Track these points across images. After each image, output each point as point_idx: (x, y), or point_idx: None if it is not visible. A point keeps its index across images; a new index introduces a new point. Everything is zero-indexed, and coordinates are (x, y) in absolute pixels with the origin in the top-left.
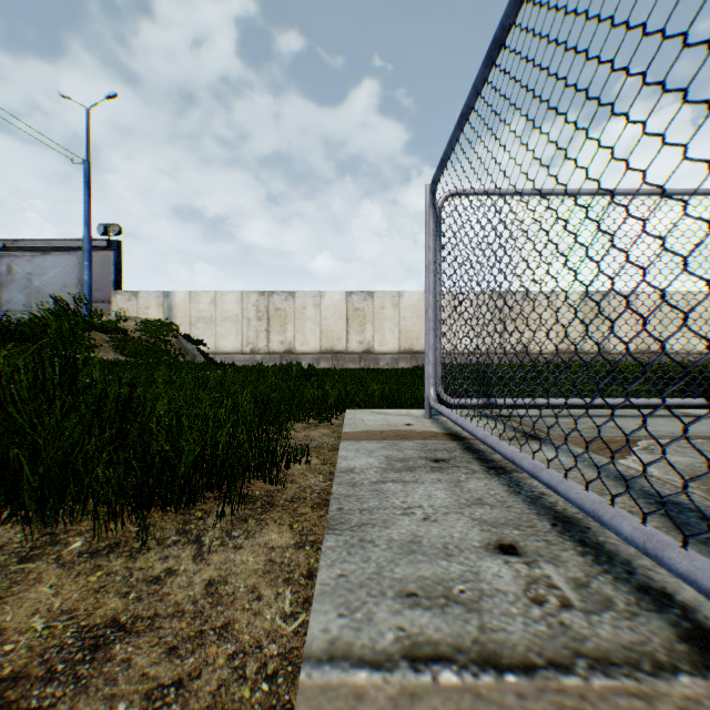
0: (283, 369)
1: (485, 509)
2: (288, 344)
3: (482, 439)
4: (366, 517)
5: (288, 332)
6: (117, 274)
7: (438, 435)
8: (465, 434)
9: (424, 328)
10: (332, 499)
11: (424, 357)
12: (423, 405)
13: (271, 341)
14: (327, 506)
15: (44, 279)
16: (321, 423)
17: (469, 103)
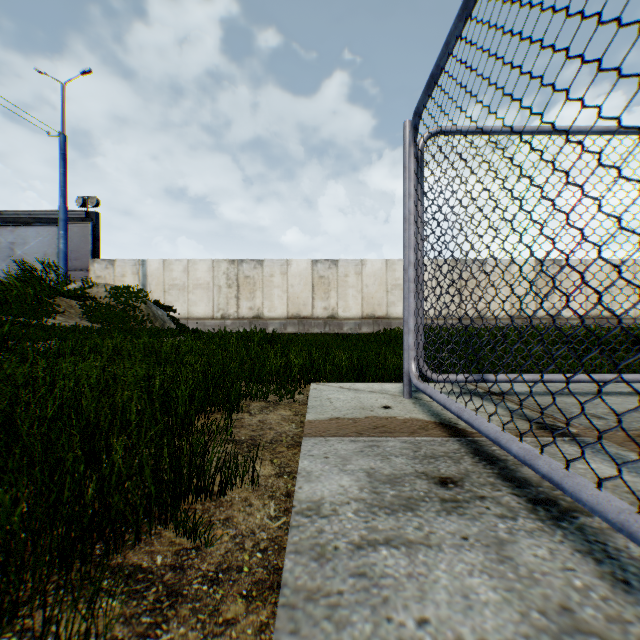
0: (246, 336)
1: None
2: (257, 310)
3: (521, 458)
4: None
5: (257, 298)
6: (94, 244)
7: (429, 426)
8: (462, 424)
9: (385, 295)
10: (280, 610)
11: (385, 323)
12: (395, 376)
13: (240, 307)
14: (276, 589)
15: (26, 248)
16: (282, 400)
17: None
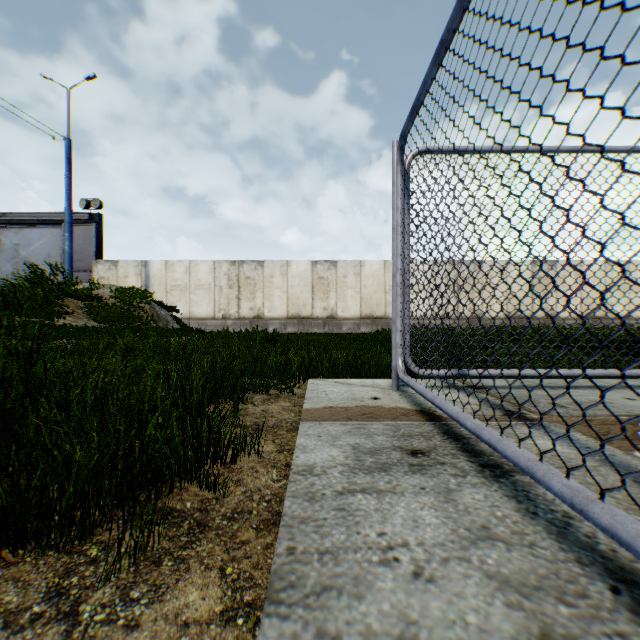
0: (248, 336)
1: (499, 551)
2: (258, 310)
3: (472, 431)
4: (328, 570)
5: (258, 299)
6: (98, 245)
7: (410, 413)
8: (439, 411)
9: (384, 296)
10: (281, 528)
11: (384, 323)
12: (387, 373)
13: (241, 307)
14: (278, 525)
15: (31, 249)
16: (282, 393)
17: (452, 25)
